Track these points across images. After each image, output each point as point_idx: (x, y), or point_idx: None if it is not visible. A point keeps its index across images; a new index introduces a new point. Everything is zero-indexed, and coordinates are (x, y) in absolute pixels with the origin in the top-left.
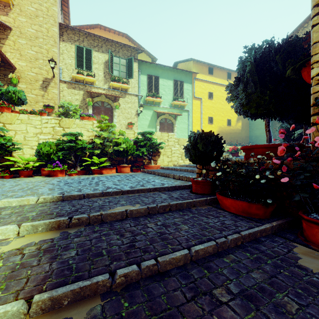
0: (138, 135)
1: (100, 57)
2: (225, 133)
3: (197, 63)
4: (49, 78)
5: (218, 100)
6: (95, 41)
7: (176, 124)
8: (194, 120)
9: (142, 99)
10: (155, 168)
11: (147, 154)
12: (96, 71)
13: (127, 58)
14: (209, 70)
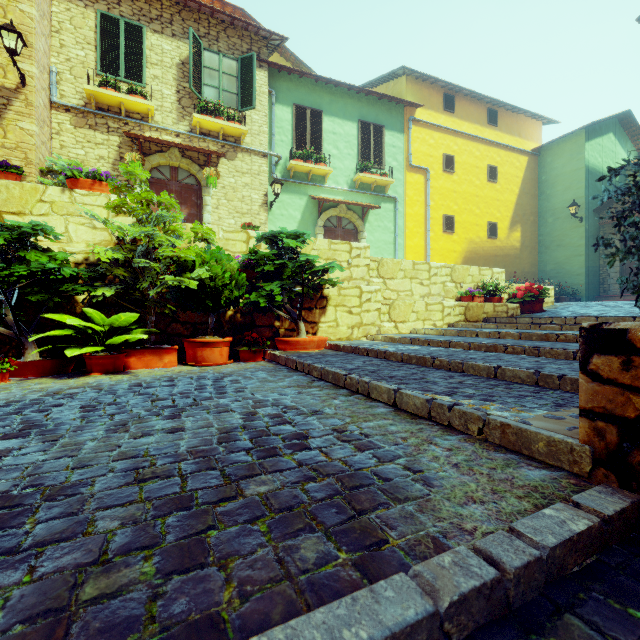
0: (261, 247)
1: (168, 49)
2: (483, 256)
3: (417, 81)
4: (9, 87)
5: (467, 176)
6: (154, 6)
7: (365, 233)
8: (409, 222)
9: (280, 166)
10: (312, 348)
11: (285, 302)
12: (157, 85)
13: (241, 55)
14: (446, 100)
